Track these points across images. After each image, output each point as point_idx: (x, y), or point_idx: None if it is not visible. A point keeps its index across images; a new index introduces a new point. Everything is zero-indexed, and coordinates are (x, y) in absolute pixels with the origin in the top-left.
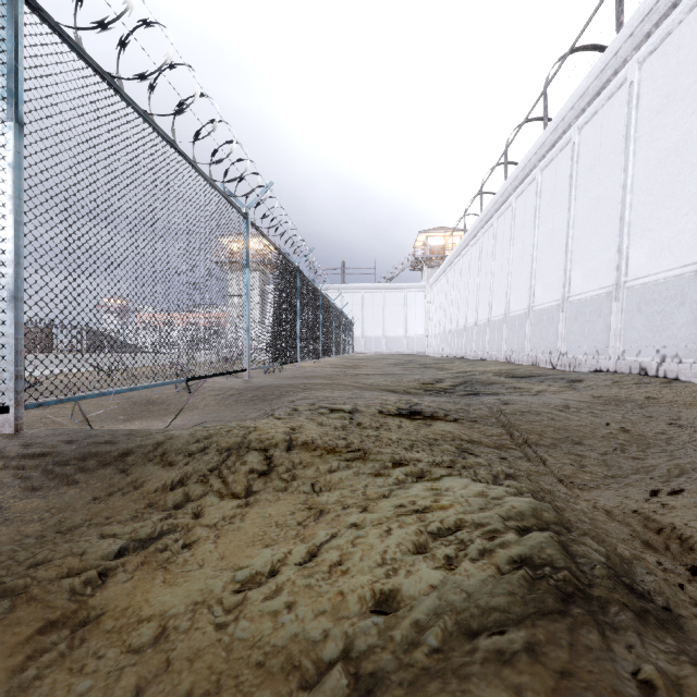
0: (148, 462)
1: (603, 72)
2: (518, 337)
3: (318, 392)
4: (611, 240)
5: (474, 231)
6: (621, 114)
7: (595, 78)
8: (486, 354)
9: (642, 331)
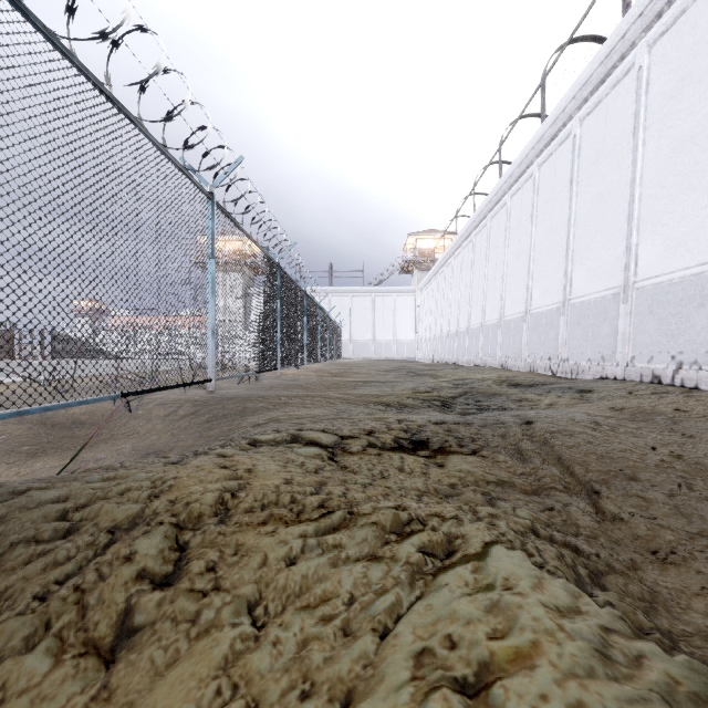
0: None
1: (609, 57)
2: (514, 342)
3: (293, 410)
4: (618, 237)
5: (466, 232)
6: (628, 103)
7: (599, 65)
8: (479, 360)
9: (654, 335)
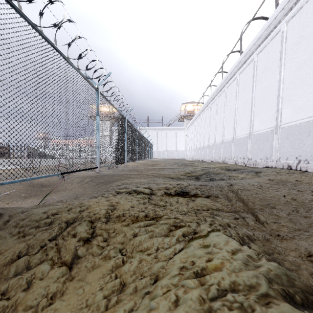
0: (9, 234)
1: (269, 27)
2: (228, 151)
3: (133, 179)
4: (273, 105)
5: (207, 103)
6: (277, 47)
7: (265, 30)
8: (213, 159)
9: (288, 148)
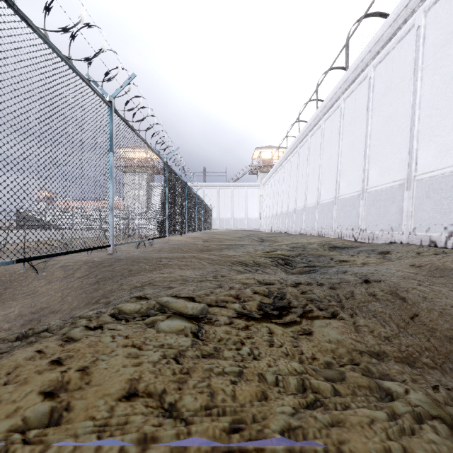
0: None
1: (395, 21)
2: (327, 218)
3: (169, 271)
4: (402, 145)
5: (294, 146)
6: (409, 52)
7: (388, 27)
8: (303, 230)
9: (430, 213)
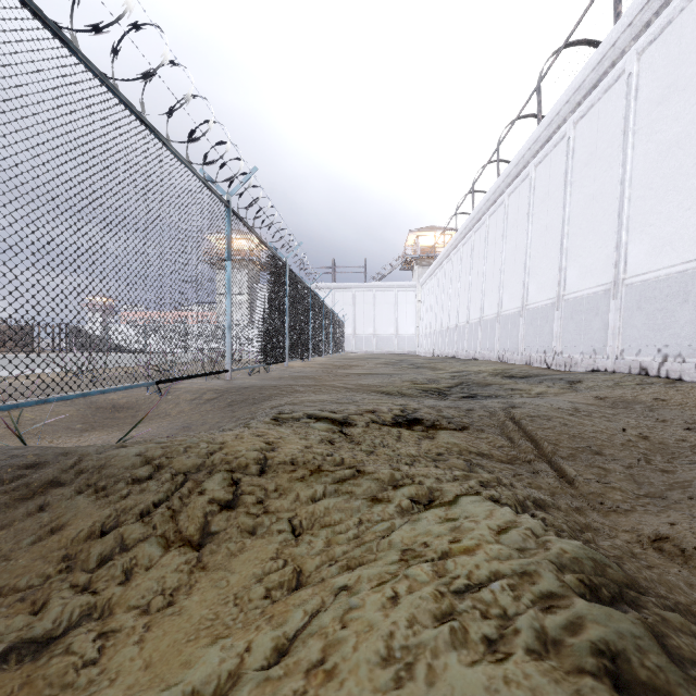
0: (77, 493)
1: (600, 64)
2: (512, 336)
3: (305, 396)
4: (608, 236)
5: (465, 229)
6: (618, 107)
7: (591, 71)
8: (478, 353)
9: (642, 330)
